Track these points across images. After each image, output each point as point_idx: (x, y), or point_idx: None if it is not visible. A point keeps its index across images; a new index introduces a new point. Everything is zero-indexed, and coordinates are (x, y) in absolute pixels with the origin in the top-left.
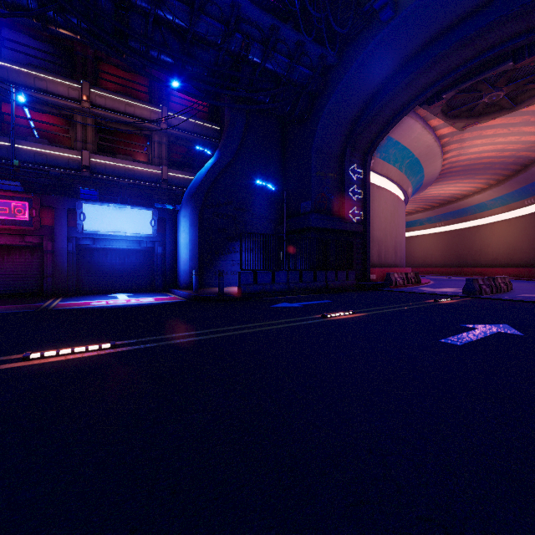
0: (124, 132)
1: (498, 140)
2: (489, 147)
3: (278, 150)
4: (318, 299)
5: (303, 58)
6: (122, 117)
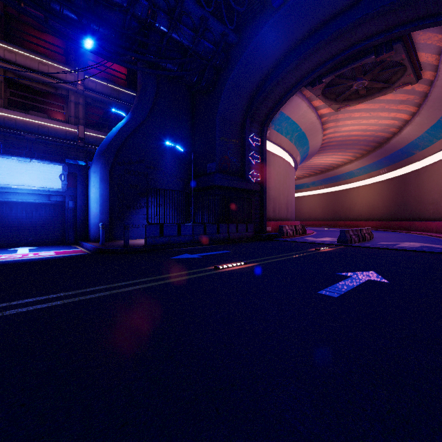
0: (39, 90)
1: (363, 121)
2: (356, 127)
3: (188, 117)
4: (219, 250)
5: (208, 34)
6: (35, 74)
